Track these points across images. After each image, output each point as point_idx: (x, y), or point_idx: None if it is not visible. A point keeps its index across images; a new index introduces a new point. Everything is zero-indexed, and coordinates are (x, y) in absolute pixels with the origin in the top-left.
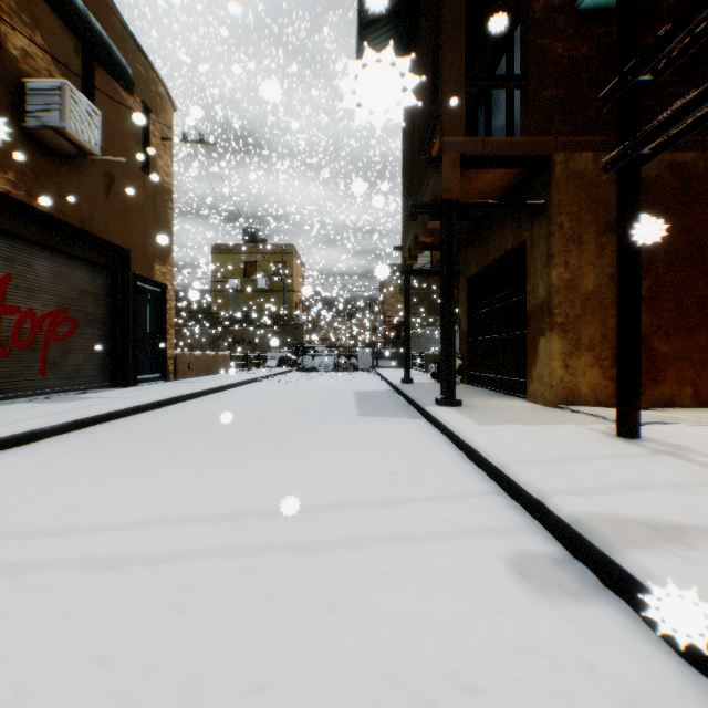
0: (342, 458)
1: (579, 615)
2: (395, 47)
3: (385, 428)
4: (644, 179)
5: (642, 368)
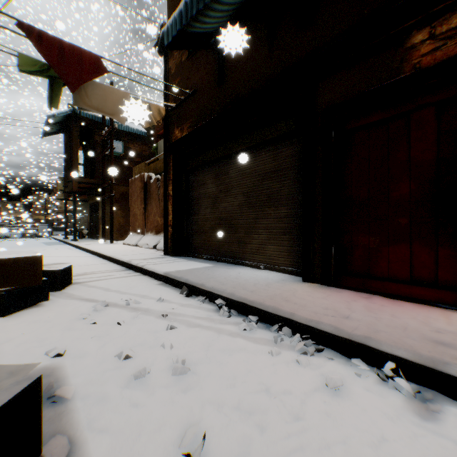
0: (46, 247)
1: (74, 249)
2: (61, 126)
3: (56, 245)
4: (124, 192)
5: (123, 231)
